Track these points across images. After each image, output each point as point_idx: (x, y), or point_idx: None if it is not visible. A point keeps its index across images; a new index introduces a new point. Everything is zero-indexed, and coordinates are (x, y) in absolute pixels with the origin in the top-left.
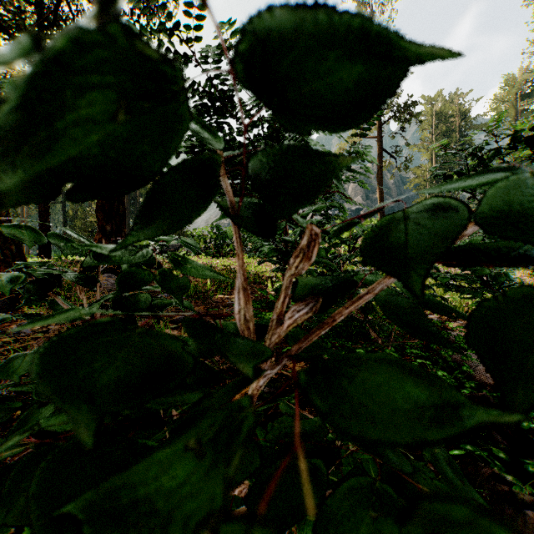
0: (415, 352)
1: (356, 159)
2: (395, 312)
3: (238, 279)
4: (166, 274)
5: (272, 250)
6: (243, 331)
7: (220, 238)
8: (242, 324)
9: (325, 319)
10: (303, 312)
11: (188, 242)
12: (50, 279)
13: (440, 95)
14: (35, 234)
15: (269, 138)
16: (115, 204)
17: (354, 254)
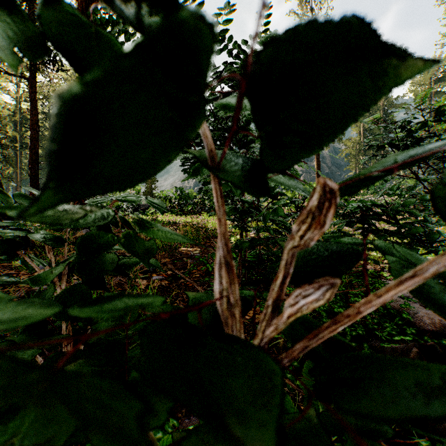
0: (358, 300)
1: (428, 67)
2: (425, 294)
3: (219, 250)
4: (131, 237)
5: (232, 210)
6: (225, 319)
7: (183, 198)
8: (224, 310)
9: (345, 310)
10: (311, 298)
11: (156, 202)
12: (17, 240)
13: None
14: (2, 194)
15: None
16: None
17: None
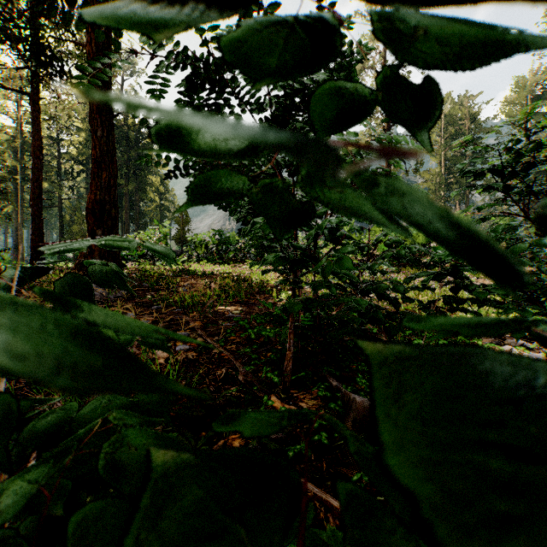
0: None
1: None
2: None
3: None
4: None
5: (279, 259)
6: None
7: (223, 243)
8: None
9: None
10: None
11: (158, 249)
12: None
13: (450, 97)
14: None
15: (275, 121)
16: (107, 206)
17: (377, 263)
